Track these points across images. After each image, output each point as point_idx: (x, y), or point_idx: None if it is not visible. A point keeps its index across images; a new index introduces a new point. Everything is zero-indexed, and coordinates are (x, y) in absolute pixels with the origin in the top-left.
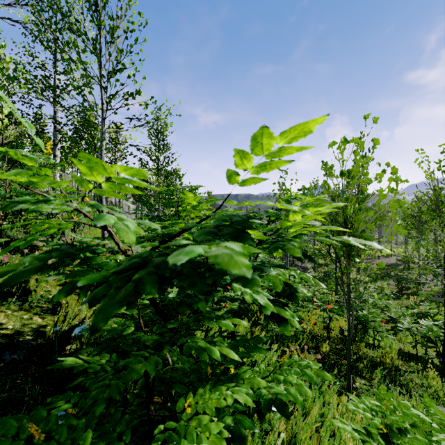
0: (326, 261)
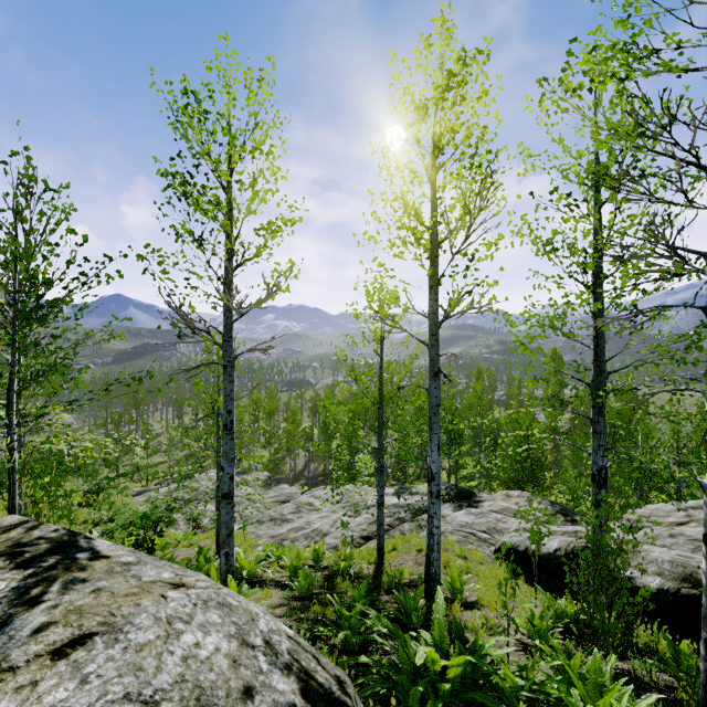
0: None
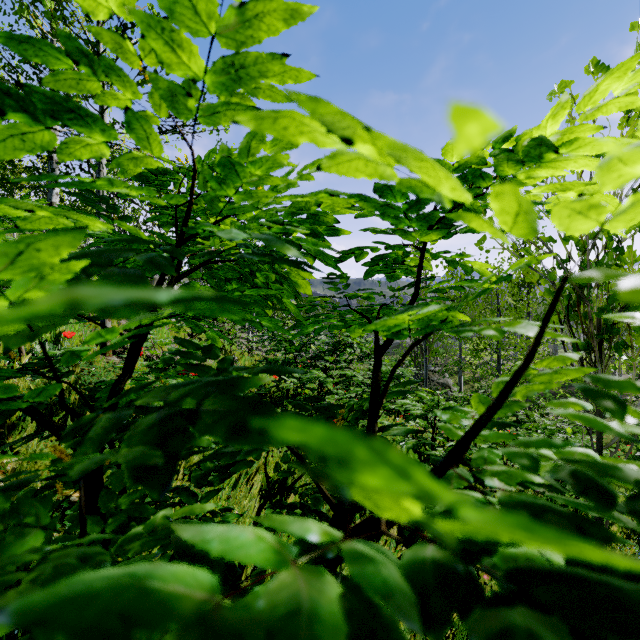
0: (475, 374)
